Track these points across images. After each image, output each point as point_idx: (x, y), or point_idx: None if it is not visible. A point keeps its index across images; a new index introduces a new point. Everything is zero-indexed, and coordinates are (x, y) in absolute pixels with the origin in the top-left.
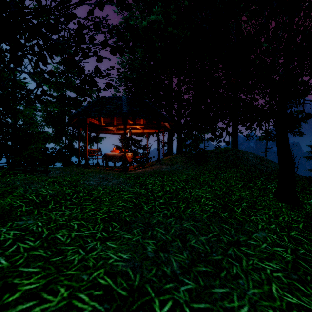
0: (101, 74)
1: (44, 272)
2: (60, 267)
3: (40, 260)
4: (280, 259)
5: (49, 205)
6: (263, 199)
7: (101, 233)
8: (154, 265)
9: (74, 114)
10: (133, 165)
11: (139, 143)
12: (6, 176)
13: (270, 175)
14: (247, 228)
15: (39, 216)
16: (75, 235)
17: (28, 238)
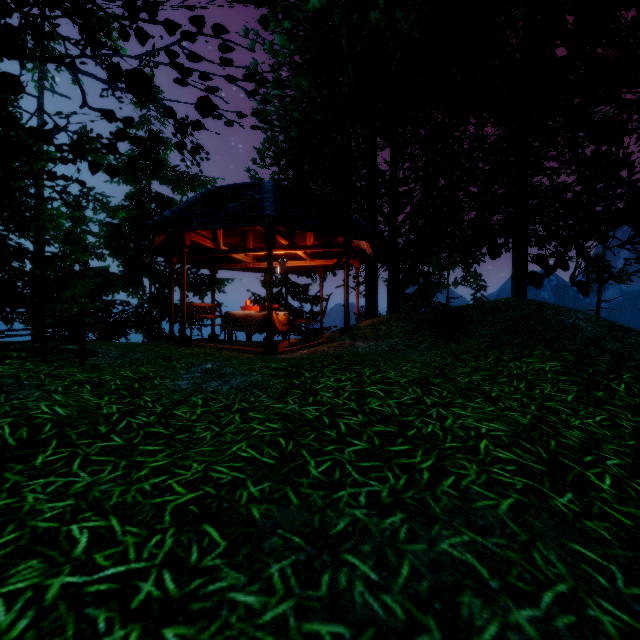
0: (178, 64)
1: None
2: None
3: None
4: None
5: (39, 456)
6: None
7: (158, 578)
8: None
9: (155, 223)
10: (289, 339)
11: (303, 291)
12: None
13: None
14: None
15: None
16: (62, 589)
17: None
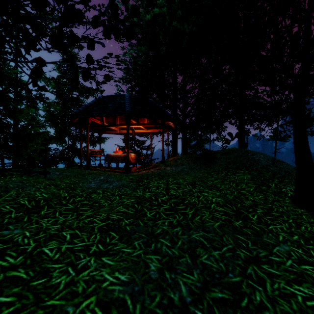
0: (99, 64)
1: (18, 302)
2: (40, 295)
3: (17, 284)
4: (311, 281)
5: (42, 211)
6: (280, 205)
7: (97, 246)
8: (158, 291)
9: (75, 113)
10: (136, 166)
11: (142, 143)
12: (0, 178)
13: (284, 177)
14: (267, 240)
15: (29, 224)
16: (66, 248)
17: (9, 253)
